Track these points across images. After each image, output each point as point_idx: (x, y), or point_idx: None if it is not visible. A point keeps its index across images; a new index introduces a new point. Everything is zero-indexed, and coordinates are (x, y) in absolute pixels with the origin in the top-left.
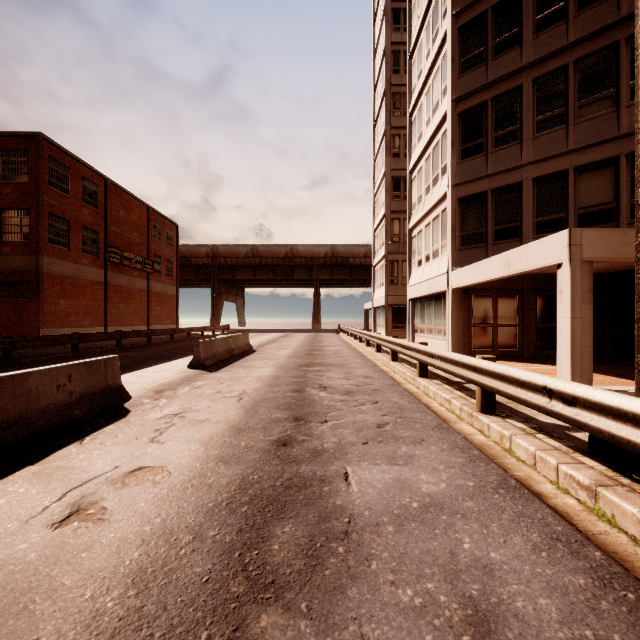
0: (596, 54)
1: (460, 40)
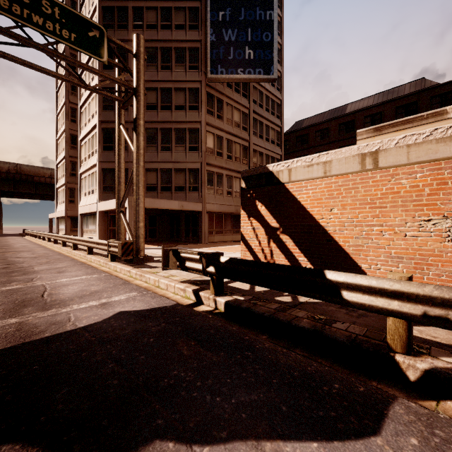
0: (152, 129)
1: None
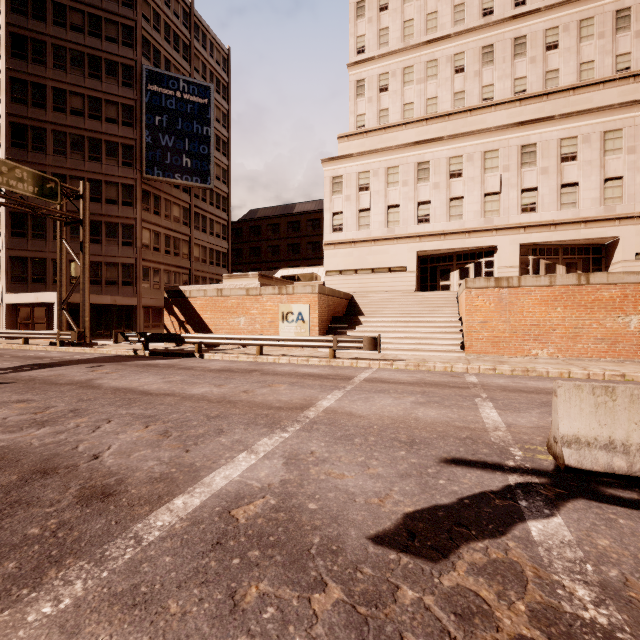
0: None
1: None
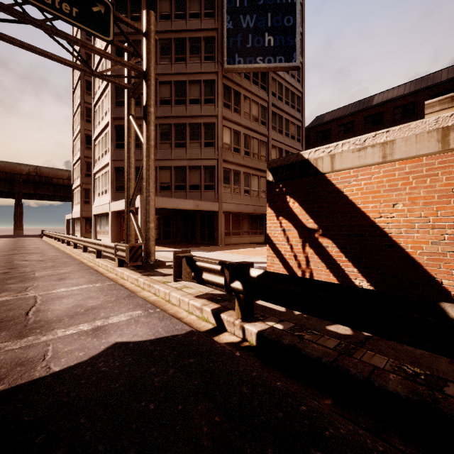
0: (165, 125)
1: (116, 89)
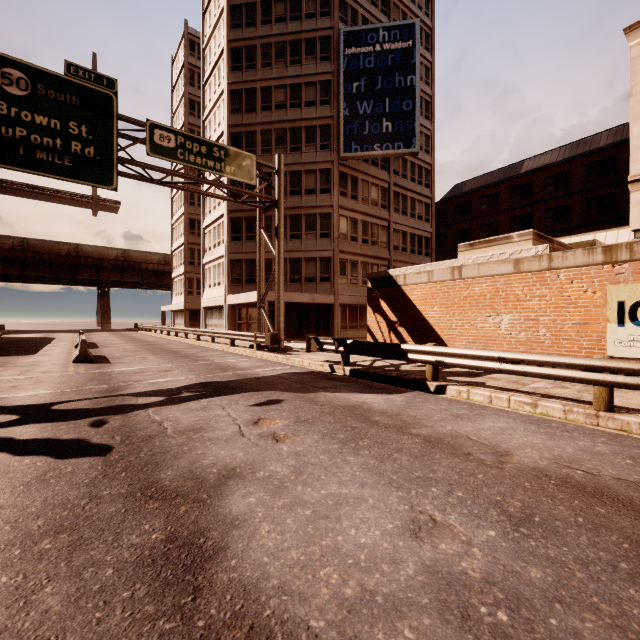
0: None
1: (231, 182)
